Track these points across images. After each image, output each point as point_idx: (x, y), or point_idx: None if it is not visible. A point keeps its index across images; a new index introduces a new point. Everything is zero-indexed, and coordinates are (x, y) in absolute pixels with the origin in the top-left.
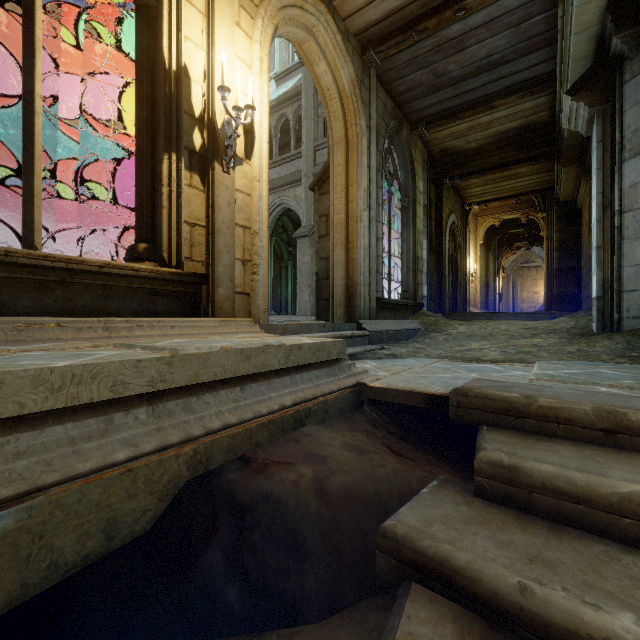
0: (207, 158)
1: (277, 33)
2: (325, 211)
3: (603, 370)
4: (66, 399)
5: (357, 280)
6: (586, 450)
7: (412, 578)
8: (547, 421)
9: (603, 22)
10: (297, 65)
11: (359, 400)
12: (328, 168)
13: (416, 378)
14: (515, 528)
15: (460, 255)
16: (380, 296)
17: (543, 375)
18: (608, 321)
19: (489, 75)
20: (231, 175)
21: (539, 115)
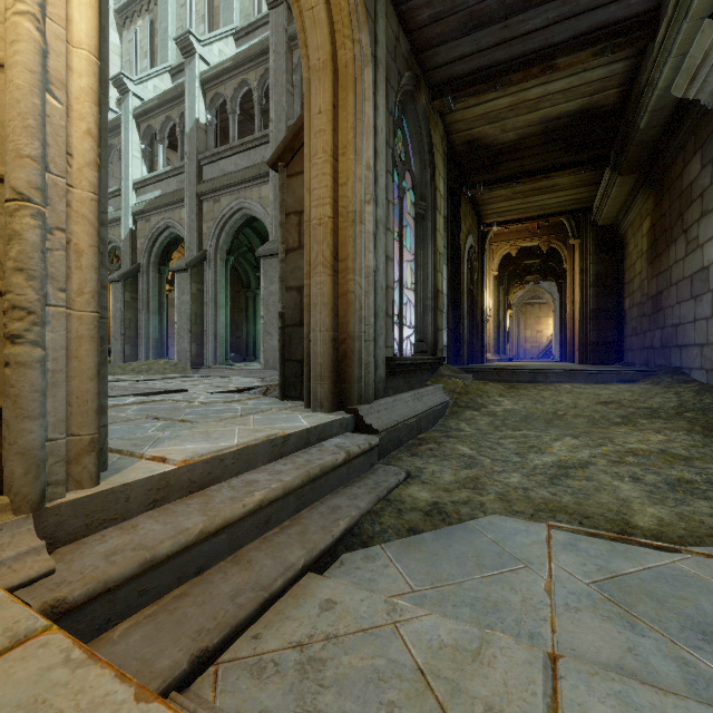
0: None
1: None
2: (296, 205)
3: None
4: None
5: (354, 331)
6: None
7: None
8: None
9: None
10: (265, 19)
11: None
12: (302, 129)
13: None
14: None
15: (477, 288)
16: (390, 354)
17: None
18: None
19: (559, 6)
20: None
21: (606, 94)
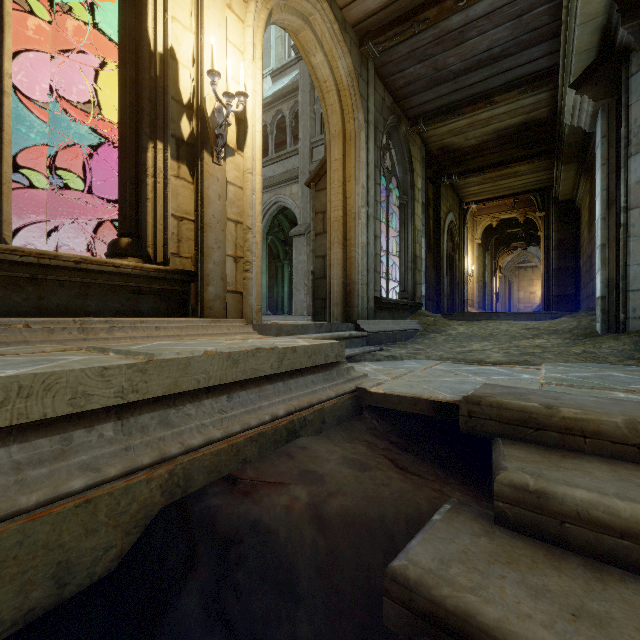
0: (196, 148)
1: (271, 19)
2: (322, 208)
3: (614, 373)
4: (11, 416)
5: (355, 279)
6: (620, 469)
7: (428, 634)
8: (571, 434)
9: (609, 12)
10: (293, 61)
11: (358, 407)
12: (325, 164)
13: (419, 382)
14: (547, 568)
15: (458, 254)
16: (378, 295)
17: (553, 379)
18: (613, 321)
19: (490, 69)
20: (222, 166)
21: (539, 111)
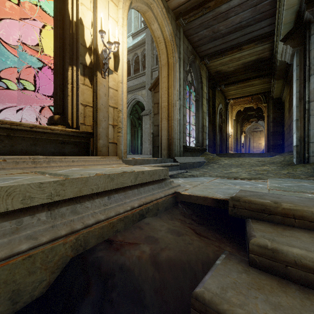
0: (93, 69)
1: (132, 6)
2: (157, 101)
3: (304, 184)
4: None
5: (173, 136)
6: None
7: None
8: (288, 217)
9: (300, 3)
10: (143, 29)
11: (176, 201)
12: (158, 79)
13: (206, 189)
14: (279, 292)
15: (224, 124)
16: (185, 145)
17: (274, 187)
18: (302, 157)
19: (240, 32)
20: (106, 79)
21: (265, 54)
